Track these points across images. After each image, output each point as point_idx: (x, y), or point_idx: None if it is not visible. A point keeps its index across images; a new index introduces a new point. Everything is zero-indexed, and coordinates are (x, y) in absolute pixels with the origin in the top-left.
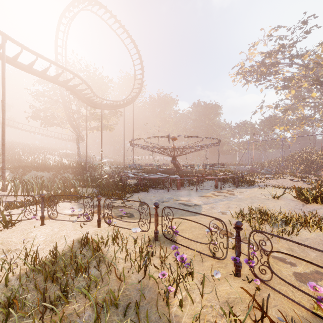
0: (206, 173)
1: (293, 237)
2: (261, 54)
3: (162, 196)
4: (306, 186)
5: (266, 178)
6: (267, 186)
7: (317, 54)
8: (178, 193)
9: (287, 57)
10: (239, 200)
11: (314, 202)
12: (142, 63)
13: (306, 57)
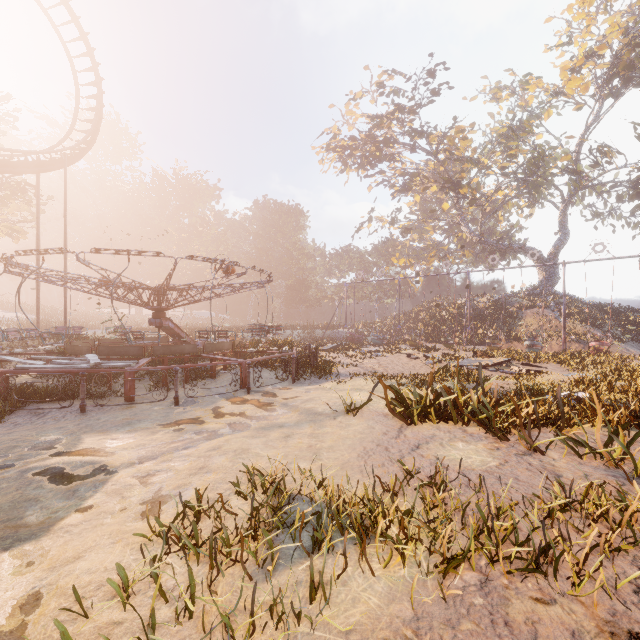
0: (242, 348)
1: (302, 638)
2: (367, 117)
3: (29, 435)
4: (427, 369)
5: (369, 353)
6: (354, 376)
7: (450, 136)
8: (111, 415)
9: (407, 130)
10: (265, 426)
11: (423, 419)
12: (96, 68)
13: (434, 137)
